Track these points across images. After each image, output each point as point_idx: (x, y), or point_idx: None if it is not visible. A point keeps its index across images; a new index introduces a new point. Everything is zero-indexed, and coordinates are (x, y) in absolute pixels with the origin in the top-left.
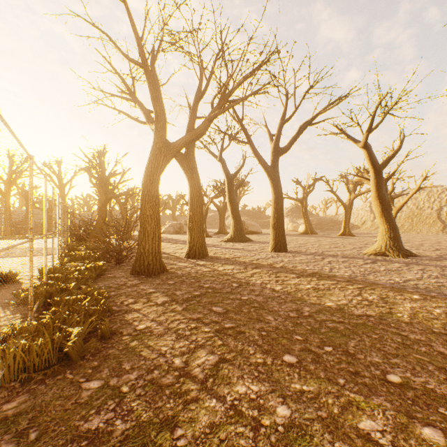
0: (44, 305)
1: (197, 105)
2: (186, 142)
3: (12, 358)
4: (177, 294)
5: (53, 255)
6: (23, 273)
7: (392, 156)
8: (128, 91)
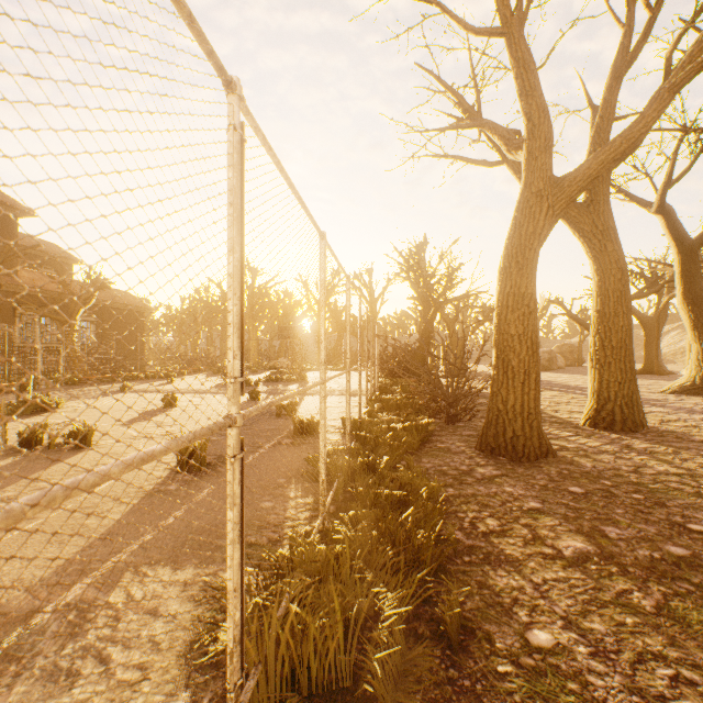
0: (343, 489)
1: (616, 85)
2: (602, 163)
3: (274, 644)
4: (607, 535)
5: (359, 400)
6: (327, 421)
7: None
8: (468, 113)
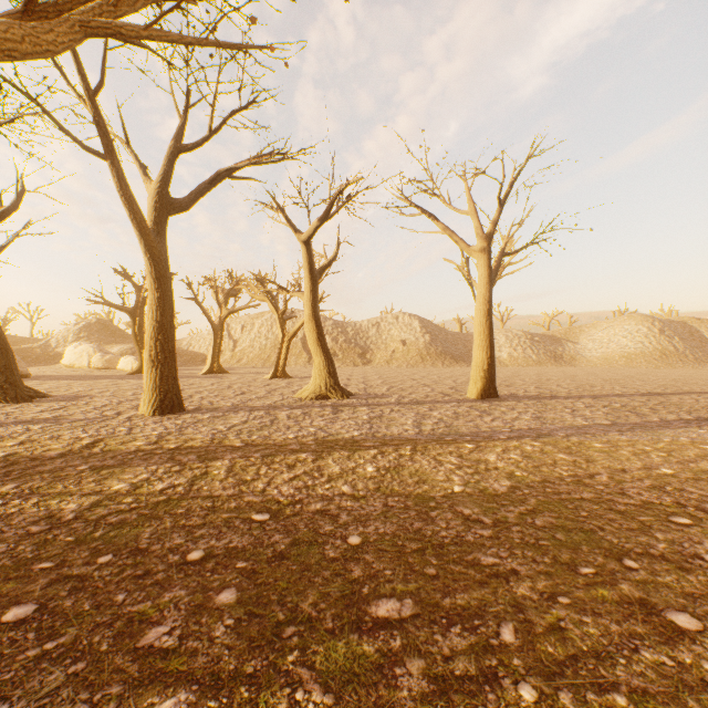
0: None
1: None
2: None
3: None
4: (167, 647)
5: None
6: None
7: (328, 263)
8: None
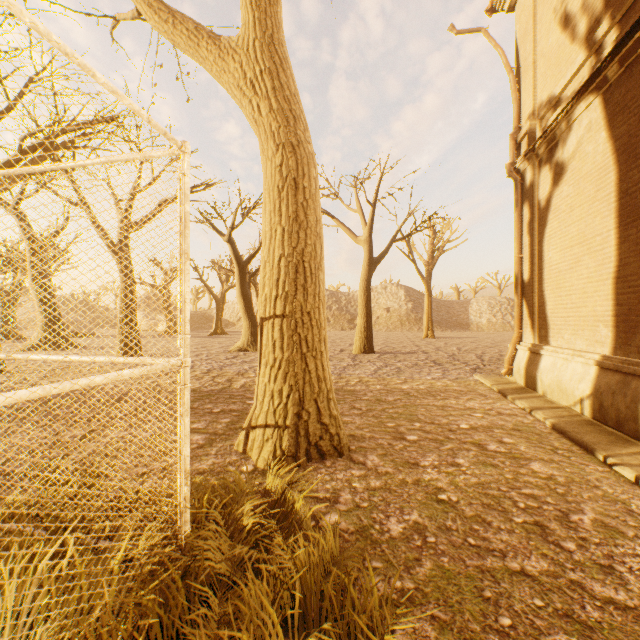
0: None
1: None
2: None
3: None
4: None
5: None
6: None
7: (254, 254)
8: None
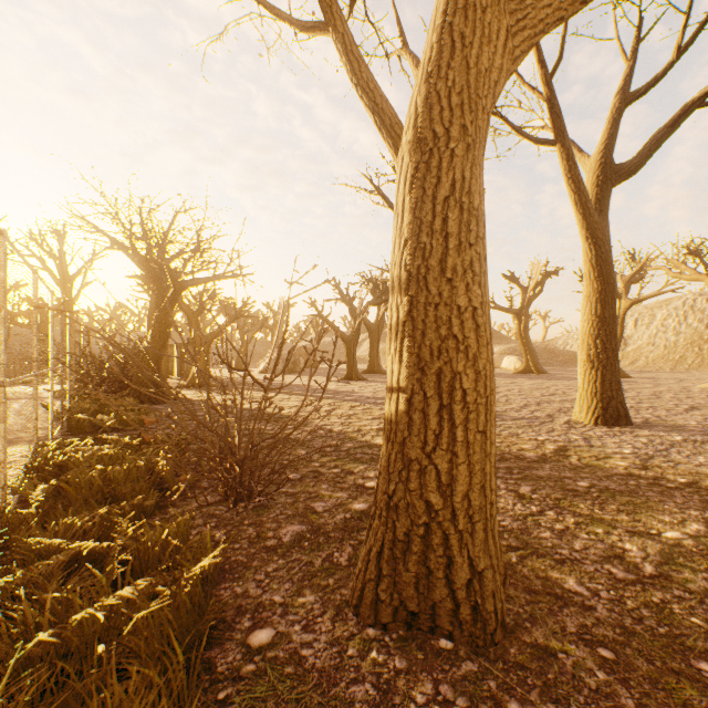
0: None
1: None
2: None
3: None
4: None
5: None
6: None
7: None
8: None
